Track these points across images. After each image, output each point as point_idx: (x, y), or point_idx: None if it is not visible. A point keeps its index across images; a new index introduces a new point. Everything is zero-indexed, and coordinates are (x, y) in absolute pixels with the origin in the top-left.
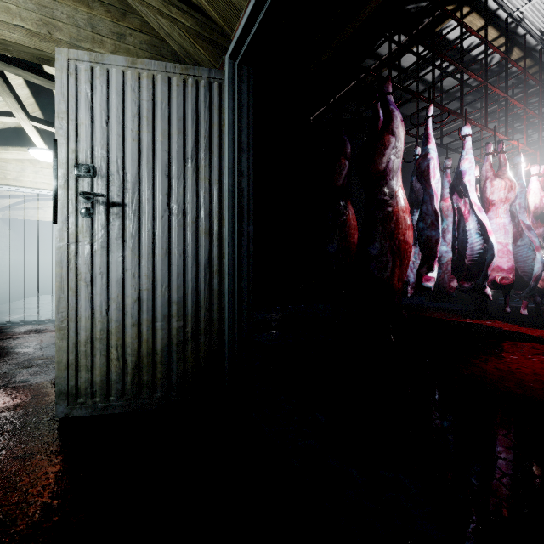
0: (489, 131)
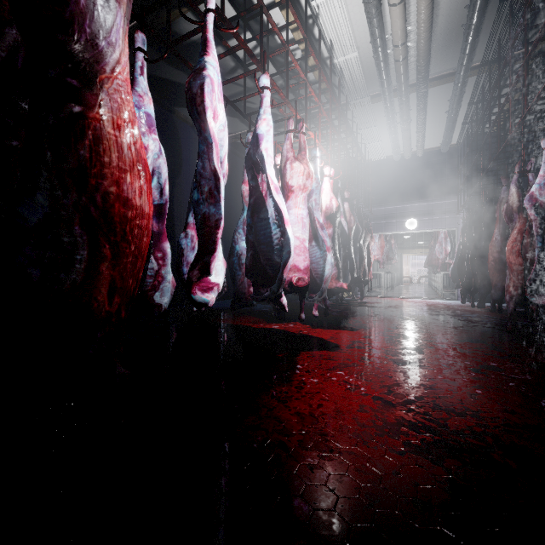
0: (291, 108)
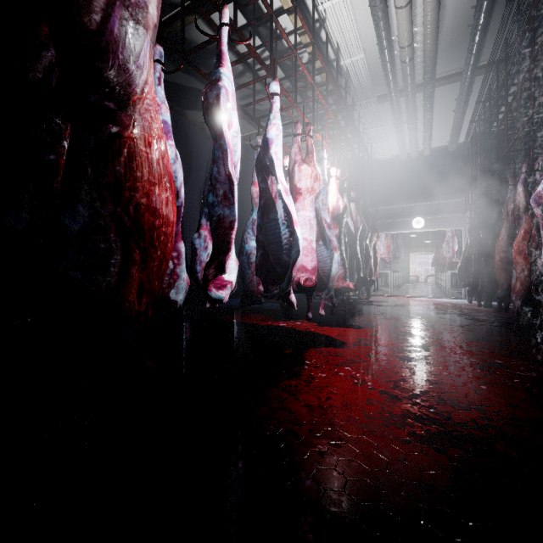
0: (299, 111)
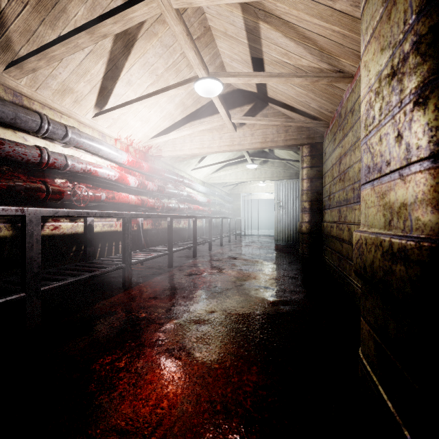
0: None
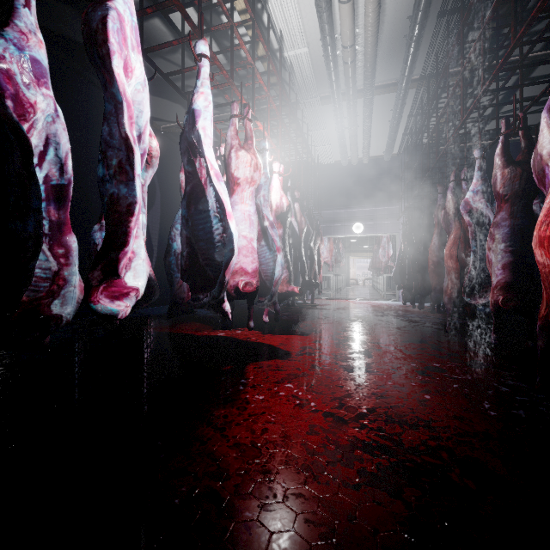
0: (236, 91)
